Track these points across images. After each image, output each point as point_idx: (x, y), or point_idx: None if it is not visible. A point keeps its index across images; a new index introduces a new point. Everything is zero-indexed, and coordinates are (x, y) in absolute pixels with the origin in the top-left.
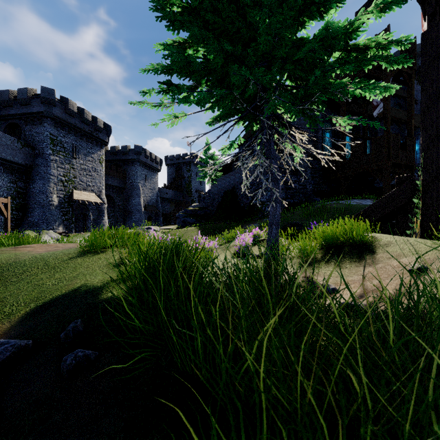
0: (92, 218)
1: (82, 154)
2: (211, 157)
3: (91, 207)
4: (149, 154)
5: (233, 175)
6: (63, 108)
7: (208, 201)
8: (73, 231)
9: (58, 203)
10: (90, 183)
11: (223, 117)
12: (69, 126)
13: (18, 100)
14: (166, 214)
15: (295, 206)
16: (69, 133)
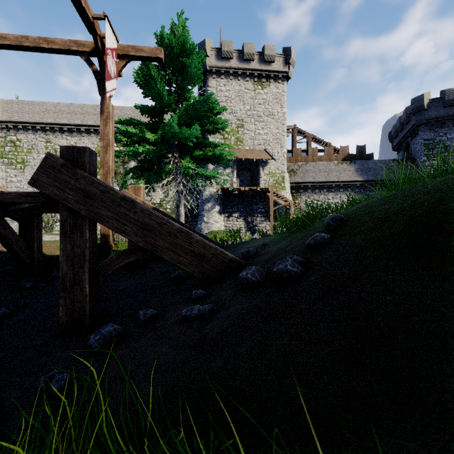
0: None
1: None
2: None
3: None
4: None
5: None
6: (440, 105)
7: None
8: None
9: None
10: None
11: (218, 162)
12: (453, 119)
13: (403, 122)
14: None
15: None
16: None
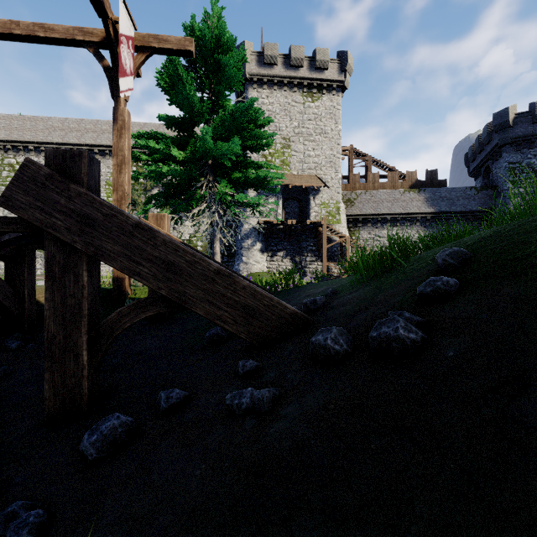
0: None
1: None
2: None
3: None
4: None
5: None
6: (528, 120)
7: None
8: None
9: None
10: None
11: (262, 187)
12: None
13: (482, 141)
14: None
15: None
16: None
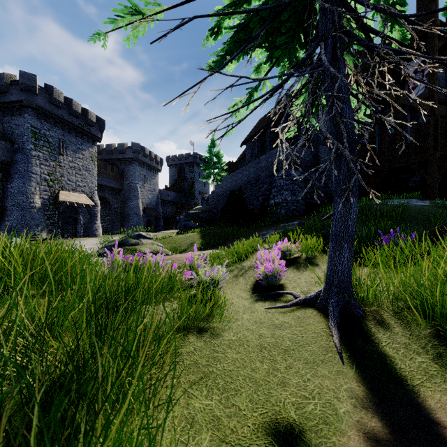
0: (83, 223)
1: (70, 150)
2: (215, 154)
3: (82, 210)
4: (148, 153)
5: (240, 173)
6: (47, 98)
7: (212, 203)
8: (60, 237)
9: (41, 205)
10: (80, 183)
11: (234, 50)
12: (55, 118)
13: None
14: (167, 218)
15: (317, 208)
16: (55, 126)
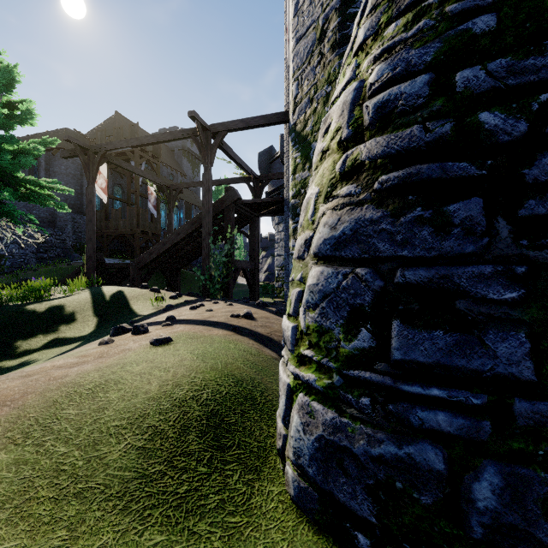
0: None
1: None
2: None
3: None
4: None
5: None
6: None
7: None
8: None
9: None
10: None
11: None
12: None
13: None
14: None
15: (50, 261)
16: None
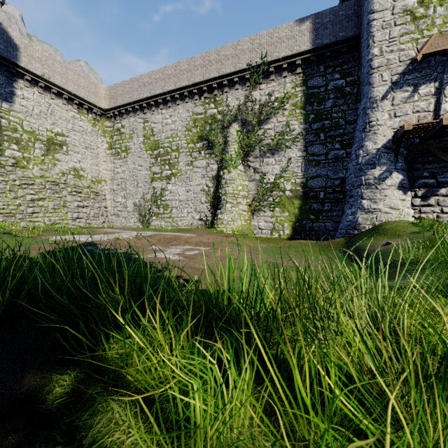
0: None
1: None
2: None
3: None
4: None
5: None
6: None
7: None
8: None
9: None
10: None
11: None
12: None
13: None
14: None
15: None
16: None
